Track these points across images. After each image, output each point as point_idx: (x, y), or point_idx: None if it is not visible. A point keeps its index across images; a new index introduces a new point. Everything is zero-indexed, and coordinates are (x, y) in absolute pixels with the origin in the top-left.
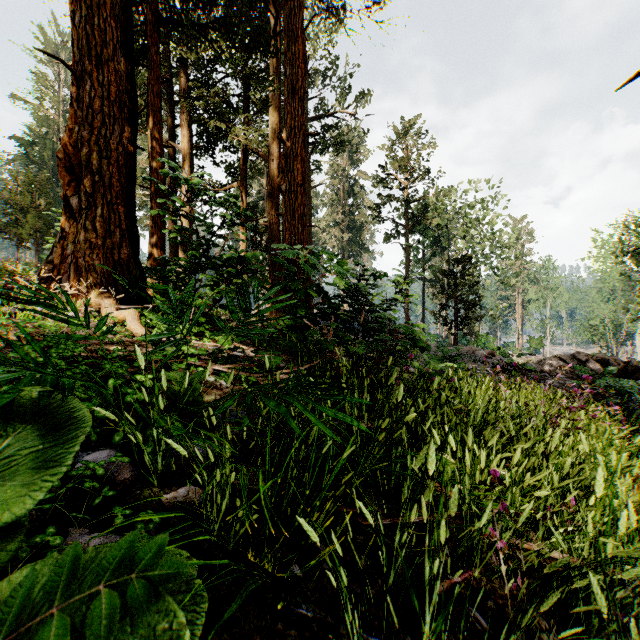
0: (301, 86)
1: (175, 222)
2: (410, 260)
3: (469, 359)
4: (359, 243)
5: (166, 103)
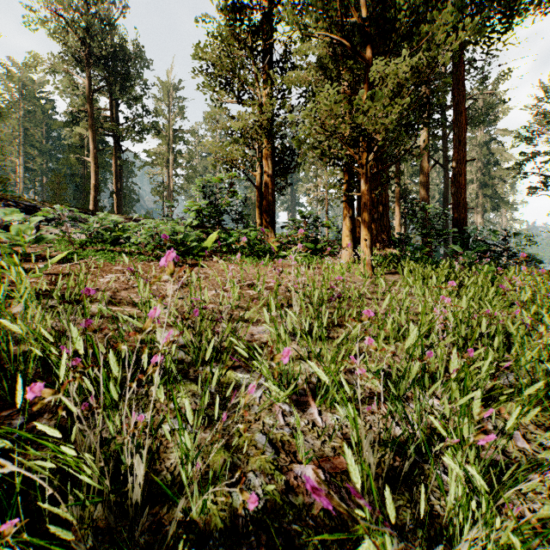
0: (464, 137)
1: None
2: None
3: None
4: (496, 197)
5: None
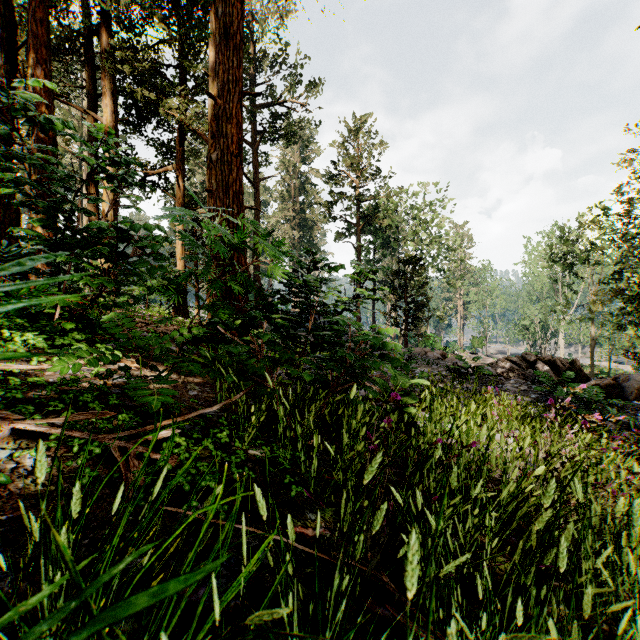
0: (237, 31)
1: (97, 207)
2: (361, 260)
3: (422, 361)
4: (310, 242)
5: (85, 66)
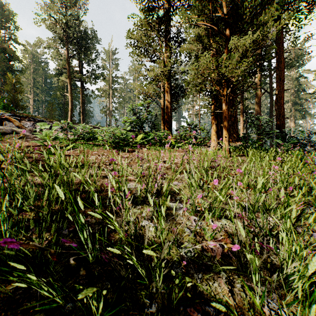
0: (282, 76)
1: None
2: None
3: None
4: (303, 111)
5: None
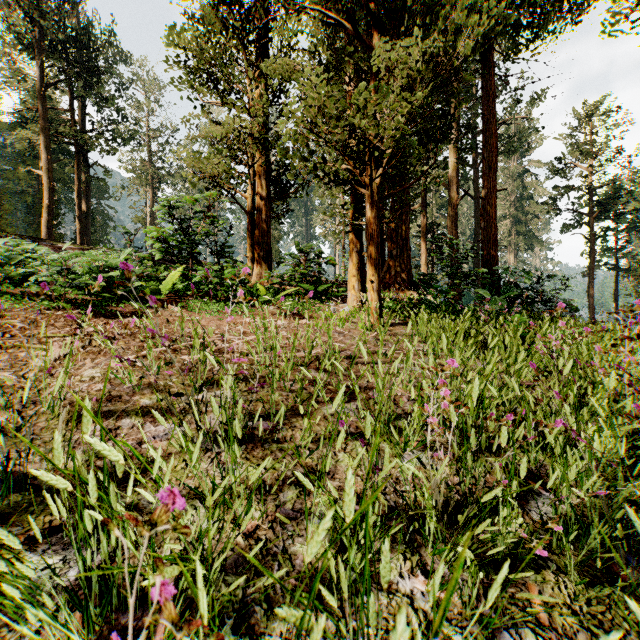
0: (494, 162)
1: None
2: (595, 250)
3: None
4: (530, 235)
5: None
